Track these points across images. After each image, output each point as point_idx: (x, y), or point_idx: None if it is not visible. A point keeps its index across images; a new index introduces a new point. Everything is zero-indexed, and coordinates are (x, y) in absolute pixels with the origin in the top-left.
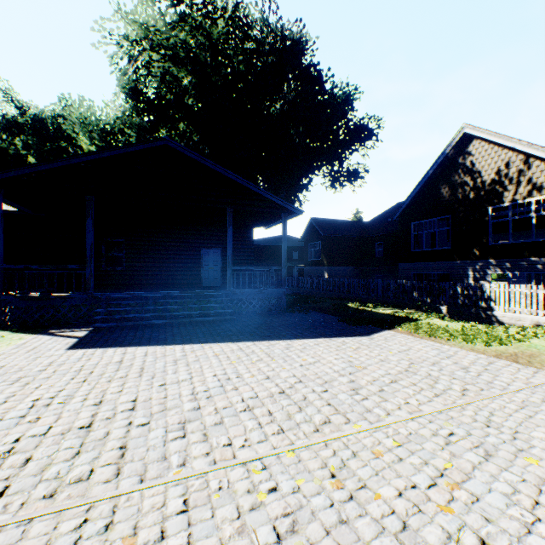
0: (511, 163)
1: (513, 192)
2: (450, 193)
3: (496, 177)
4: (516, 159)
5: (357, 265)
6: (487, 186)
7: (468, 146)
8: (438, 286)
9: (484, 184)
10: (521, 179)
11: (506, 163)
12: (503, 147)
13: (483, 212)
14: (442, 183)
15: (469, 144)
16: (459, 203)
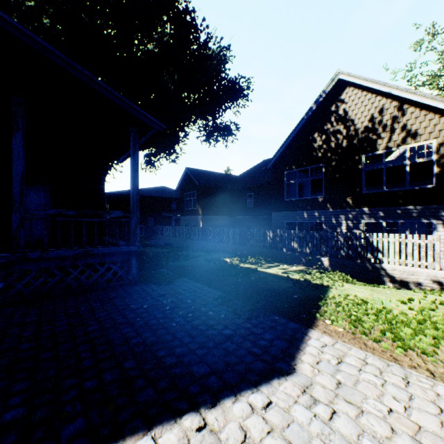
0: (385, 110)
1: (387, 139)
2: (323, 142)
3: (369, 125)
4: (390, 106)
5: (230, 214)
6: (361, 133)
7: (342, 94)
8: (318, 236)
9: (358, 132)
10: (395, 126)
11: (380, 110)
12: (377, 94)
13: (356, 160)
14: (315, 132)
15: (342, 92)
16: (332, 151)
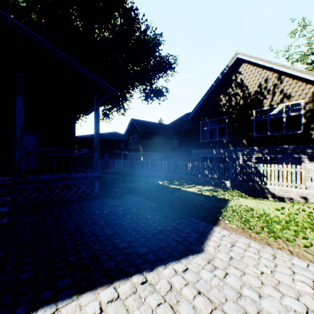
0: (269, 80)
1: (270, 99)
2: (226, 101)
3: (258, 89)
4: (272, 77)
5: (162, 151)
6: (252, 95)
7: (239, 68)
8: (223, 166)
9: (250, 94)
10: (276, 90)
11: (265, 79)
12: (263, 68)
13: (249, 114)
14: (221, 94)
15: (240, 66)
16: (233, 107)
